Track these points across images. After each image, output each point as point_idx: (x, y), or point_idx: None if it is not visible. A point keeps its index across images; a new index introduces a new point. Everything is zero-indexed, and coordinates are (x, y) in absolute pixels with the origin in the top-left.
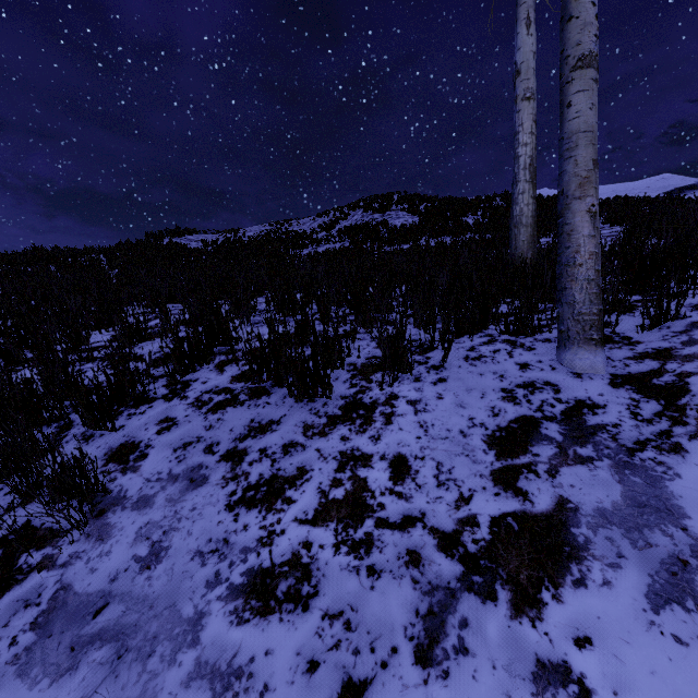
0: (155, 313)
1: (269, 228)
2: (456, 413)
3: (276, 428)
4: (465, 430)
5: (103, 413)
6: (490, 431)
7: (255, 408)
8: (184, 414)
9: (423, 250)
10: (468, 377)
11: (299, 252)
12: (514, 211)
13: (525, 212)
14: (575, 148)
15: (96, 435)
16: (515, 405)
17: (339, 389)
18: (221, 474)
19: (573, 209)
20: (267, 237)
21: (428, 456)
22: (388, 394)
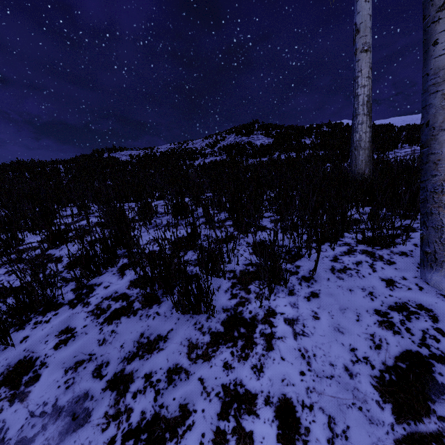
0: (82, 215)
1: (174, 146)
2: (336, 341)
3: (163, 345)
4: (349, 366)
5: (3, 331)
6: (377, 371)
7: (146, 319)
8: (83, 324)
9: (277, 162)
10: (339, 293)
11: (193, 162)
12: (354, 137)
13: (363, 138)
14: (442, 83)
15: (0, 348)
16: (395, 334)
17: (221, 300)
18: (104, 410)
19: (440, 140)
20: (172, 152)
21: (316, 404)
22: (266, 308)
